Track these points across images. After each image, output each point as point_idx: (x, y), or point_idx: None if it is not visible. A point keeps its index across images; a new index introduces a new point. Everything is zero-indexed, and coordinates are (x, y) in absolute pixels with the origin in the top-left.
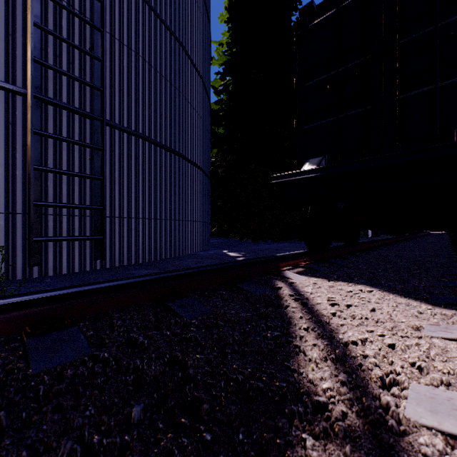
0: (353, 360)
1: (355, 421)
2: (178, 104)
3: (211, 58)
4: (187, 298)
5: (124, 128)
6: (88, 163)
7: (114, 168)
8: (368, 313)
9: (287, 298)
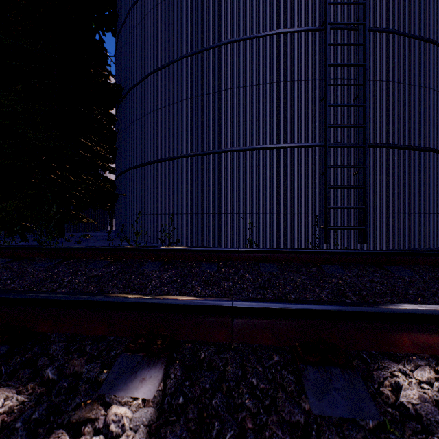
0: None
1: None
2: (427, 102)
3: None
4: None
5: (377, 145)
6: (352, 177)
7: (369, 177)
8: None
9: None
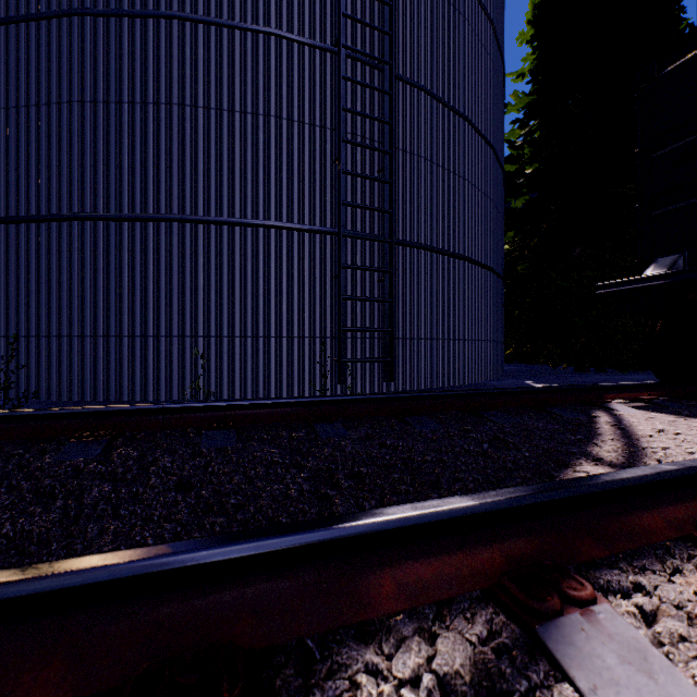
0: (641, 451)
1: (617, 462)
2: (462, 196)
3: (505, 105)
4: (496, 411)
5: (407, 243)
6: (376, 286)
7: (398, 287)
8: (694, 438)
9: (602, 423)
